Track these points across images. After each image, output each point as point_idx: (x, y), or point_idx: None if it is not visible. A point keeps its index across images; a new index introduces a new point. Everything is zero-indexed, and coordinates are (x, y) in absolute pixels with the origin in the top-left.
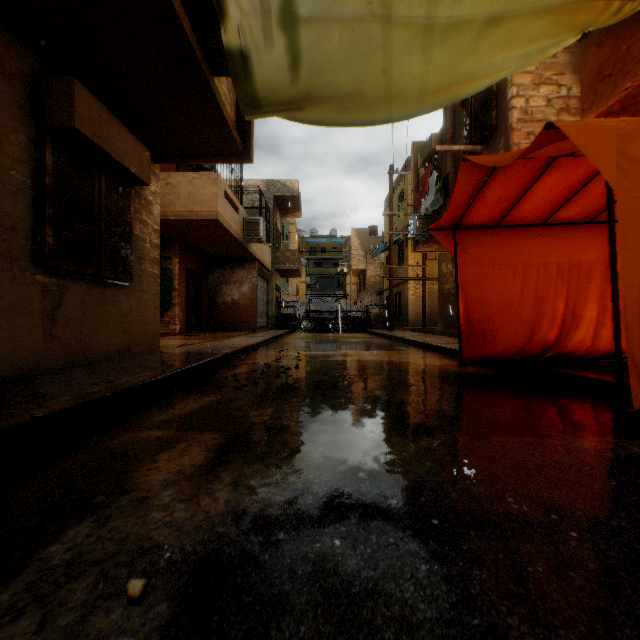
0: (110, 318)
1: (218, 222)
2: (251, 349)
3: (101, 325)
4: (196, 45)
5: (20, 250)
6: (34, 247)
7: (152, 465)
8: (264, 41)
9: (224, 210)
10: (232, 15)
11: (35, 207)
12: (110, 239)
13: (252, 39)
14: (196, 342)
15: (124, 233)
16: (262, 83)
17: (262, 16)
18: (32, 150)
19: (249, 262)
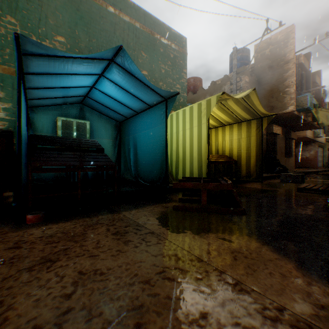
0: (288, 163)
1: (305, 137)
2: (318, 172)
3: (288, 165)
4: (311, 122)
5: (283, 155)
6: (284, 154)
7: (314, 176)
8: (325, 121)
9: (307, 133)
10: (319, 120)
11: (284, 149)
12: (290, 150)
13: (323, 121)
14: (299, 169)
15: (291, 148)
16: (325, 124)
17: (325, 119)
18: (283, 142)
19: (313, 142)
